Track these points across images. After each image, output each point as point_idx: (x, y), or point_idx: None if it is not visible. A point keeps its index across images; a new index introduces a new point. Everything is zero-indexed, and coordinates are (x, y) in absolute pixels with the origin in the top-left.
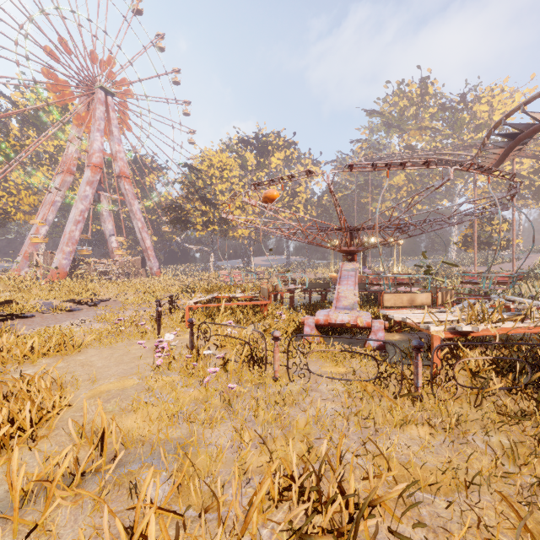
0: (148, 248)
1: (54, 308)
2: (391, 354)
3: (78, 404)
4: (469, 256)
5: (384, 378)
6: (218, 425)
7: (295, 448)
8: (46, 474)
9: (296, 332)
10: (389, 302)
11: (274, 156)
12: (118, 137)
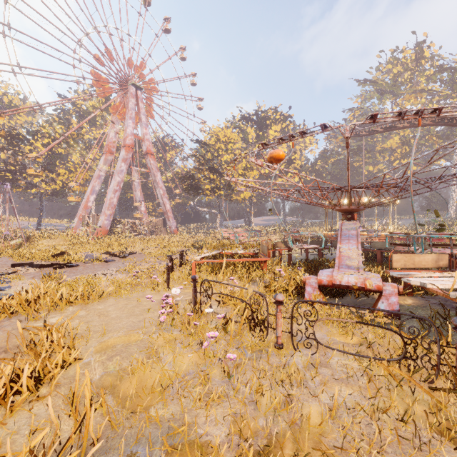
0: (168, 211)
1: (94, 259)
2: (408, 322)
3: (86, 358)
4: None
5: (413, 360)
6: (214, 410)
7: (309, 456)
8: (25, 456)
9: (297, 291)
10: (398, 263)
11: (272, 129)
12: (145, 122)
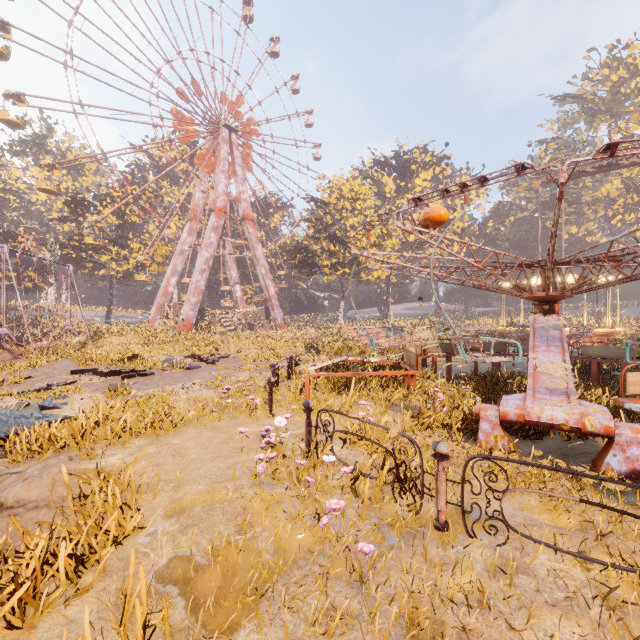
0: (272, 297)
1: (173, 365)
2: None
3: (151, 526)
4: None
5: None
6: None
7: None
8: None
9: (465, 427)
10: (637, 387)
11: (419, 177)
12: (242, 176)
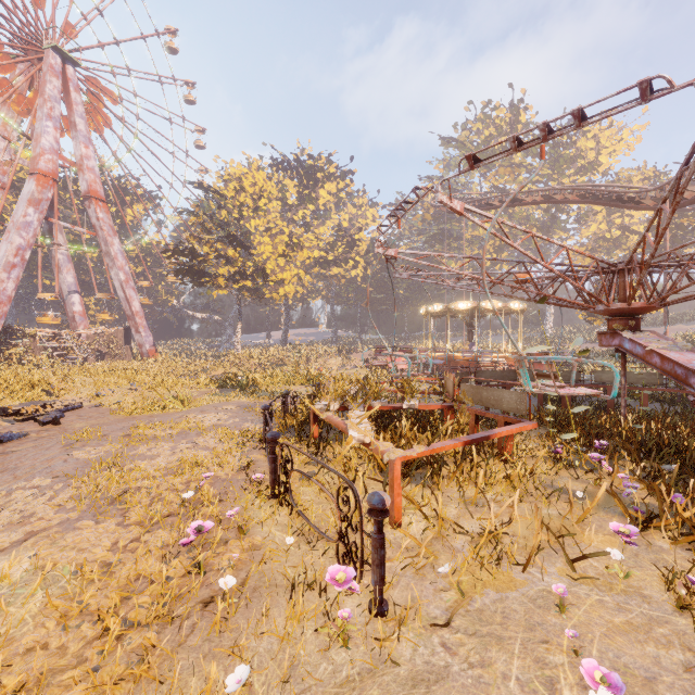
0: (137, 313)
1: None
2: None
3: None
4: (568, 330)
5: None
6: None
7: None
8: None
9: None
10: None
11: (324, 188)
12: (85, 133)
